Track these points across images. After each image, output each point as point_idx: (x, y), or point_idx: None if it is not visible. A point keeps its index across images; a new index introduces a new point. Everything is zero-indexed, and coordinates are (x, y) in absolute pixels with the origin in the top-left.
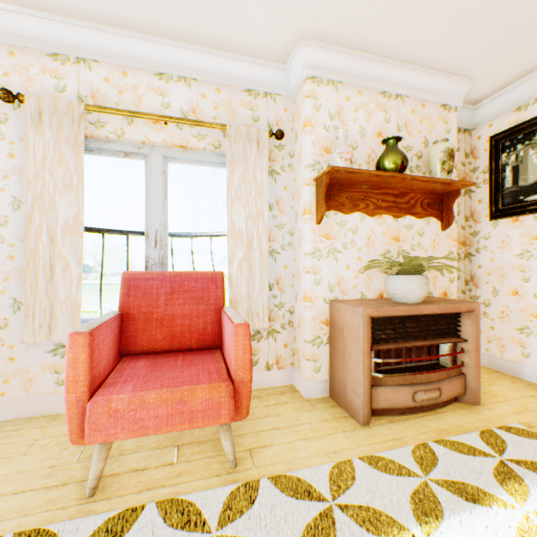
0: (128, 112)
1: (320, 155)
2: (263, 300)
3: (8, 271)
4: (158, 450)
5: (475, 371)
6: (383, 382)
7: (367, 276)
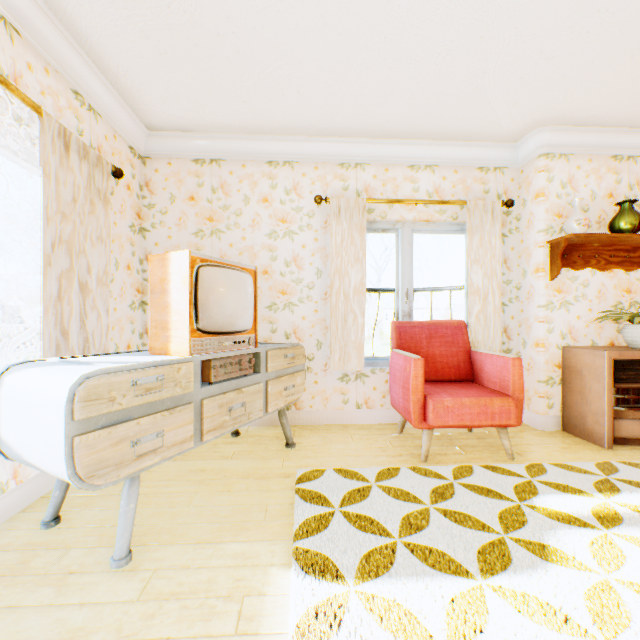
0: (394, 200)
1: (553, 220)
2: (495, 346)
3: (314, 321)
4: (444, 447)
5: None
6: (624, 415)
7: (598, 326)
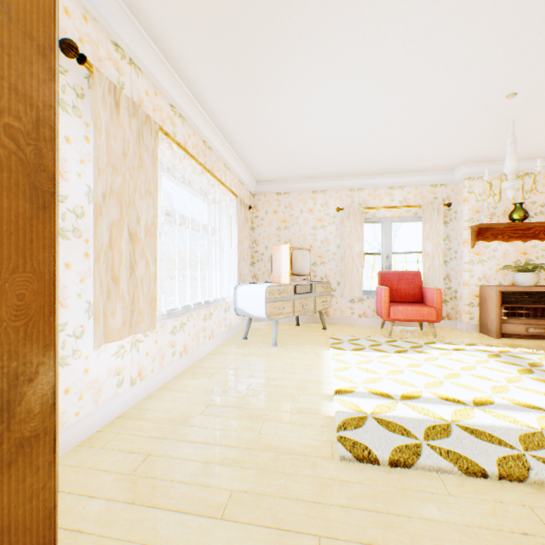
0: (379, 207)
1: (473, 215)
2: (439, 285)
3: (335, 271)
4: (402, 333)
5: None
6: (508, 322)
7: (503, 273)
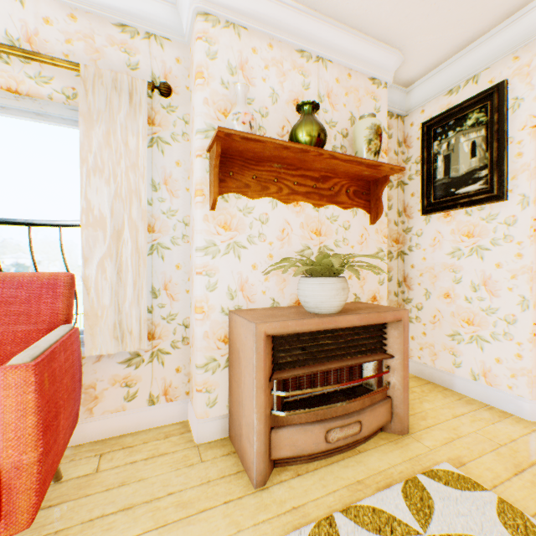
0: None
1: (217, 119)
2: (140, 312)
3: None
4: None
5: (402, 393)
6: (288, 420)
7: (281, 278)
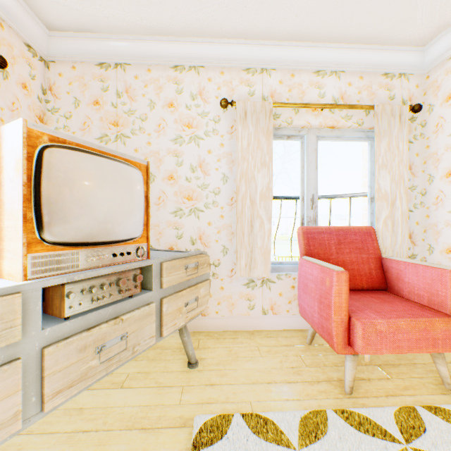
0: (301, 104)
1: None
2: (401, 252)
3: (220, 226)
4: (363, 366)
5: None
6: None
7: None
